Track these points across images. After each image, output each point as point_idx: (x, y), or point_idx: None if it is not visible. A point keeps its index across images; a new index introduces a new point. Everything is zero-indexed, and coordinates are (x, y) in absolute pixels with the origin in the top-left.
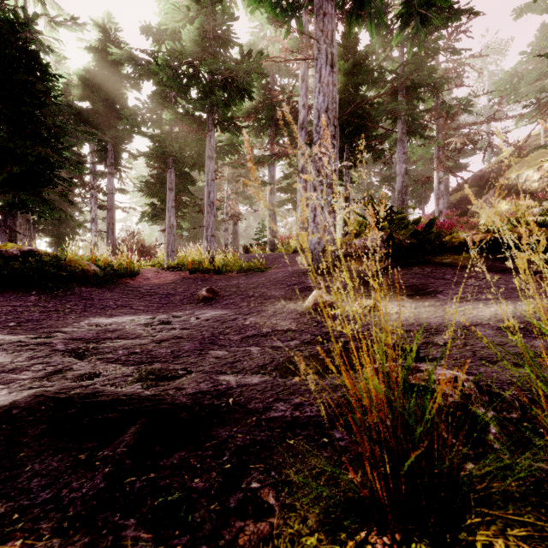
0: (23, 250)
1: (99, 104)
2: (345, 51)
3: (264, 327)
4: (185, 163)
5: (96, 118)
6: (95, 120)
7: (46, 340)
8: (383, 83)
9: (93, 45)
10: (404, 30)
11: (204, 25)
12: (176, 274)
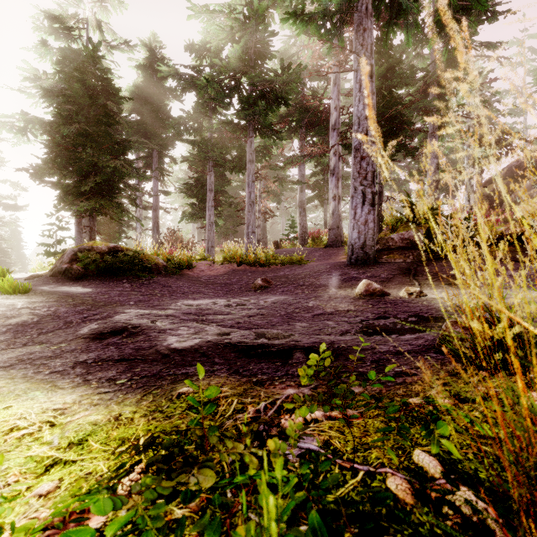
0: (110, 246)
1: (147, 116)
2: (379, 57)
3: (326, 308)
4: (226, 166)
5: (144, 128)
6: (143, 130)
7: (169, 313)
8: (414, 81)
9: (141, 63)
10: (439, 35)
11: (247, 43)
12: (226, 267)
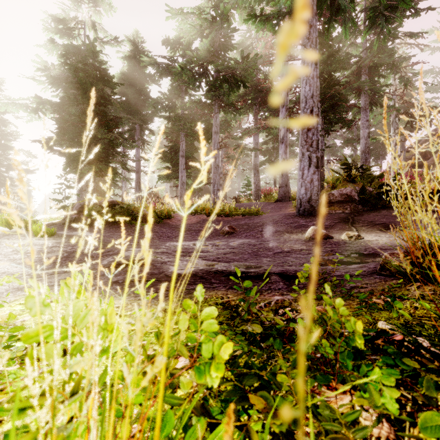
0: (108, 201)
1: (131, 97)
2: (321, 47)
3: (284, 248)
4: (196, 137)
5: (129, 107)
6: (128, 108)
7: (163, 251)
8: (349, 65)
9: (126, 55)
10: (371, 29)
11: (214, 38)
12: (197, 217)
